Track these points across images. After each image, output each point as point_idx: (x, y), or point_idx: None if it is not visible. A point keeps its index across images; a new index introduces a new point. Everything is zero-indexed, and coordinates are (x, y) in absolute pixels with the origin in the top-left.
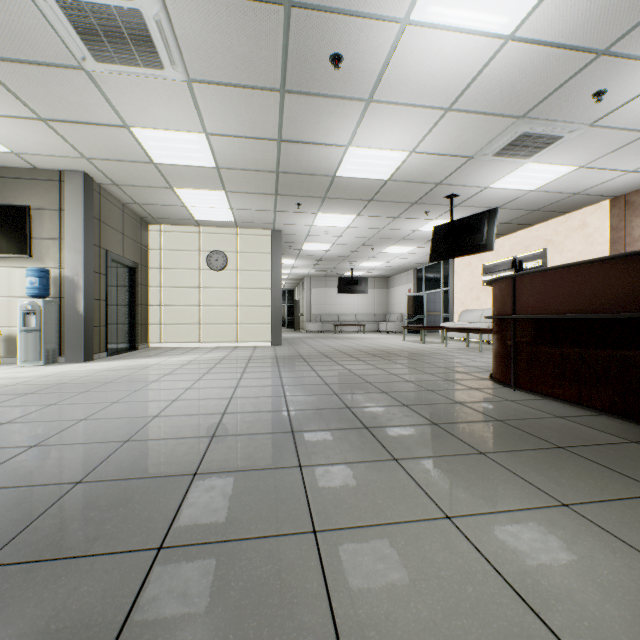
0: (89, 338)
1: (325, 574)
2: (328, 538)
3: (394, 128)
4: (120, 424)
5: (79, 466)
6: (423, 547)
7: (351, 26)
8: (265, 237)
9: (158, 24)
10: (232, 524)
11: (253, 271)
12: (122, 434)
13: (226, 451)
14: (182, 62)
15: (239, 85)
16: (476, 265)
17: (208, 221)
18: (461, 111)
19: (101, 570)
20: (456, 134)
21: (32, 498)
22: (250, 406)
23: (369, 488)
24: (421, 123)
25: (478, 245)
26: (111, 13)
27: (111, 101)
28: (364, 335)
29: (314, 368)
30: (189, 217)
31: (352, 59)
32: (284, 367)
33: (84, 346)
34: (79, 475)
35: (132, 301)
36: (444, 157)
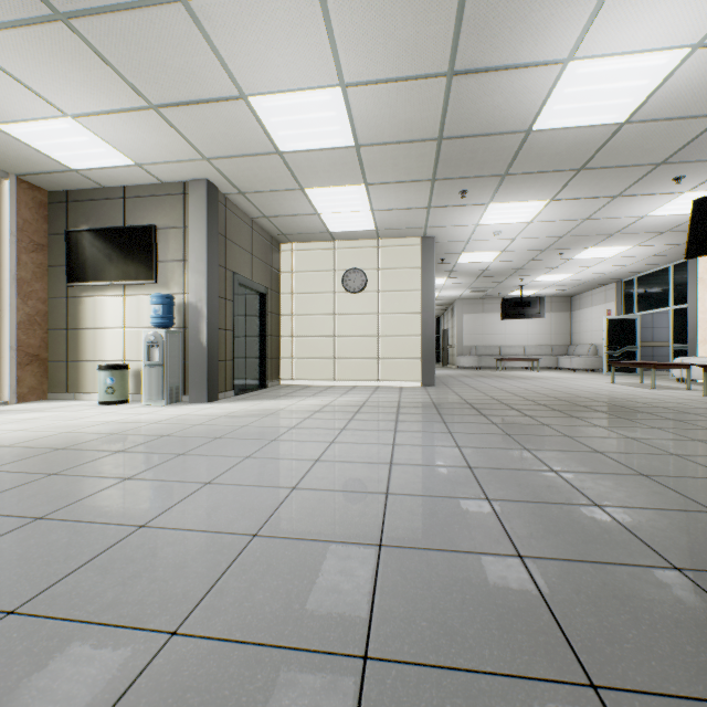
0: (213, 374)
1: None
2: None
3: None
4: (188, 553)
5: None
6: None
7: None
8: (412, 247)
9: None
10: None
11: (397, 291)
12: (176, 596)
13: None
14: None
15: None
16: None
17: (344, 232)
18: None
19: None
20: None
21: None
22: (428, 526)
23: None
24: None
25: None
26: None
27: (220, 54)
28: (540, 373)
29: (504, 429)
30: (322, 229)
31: None
32: (454, 424)
33: (207, 384)
34: None
35: (261, 331)
36: None
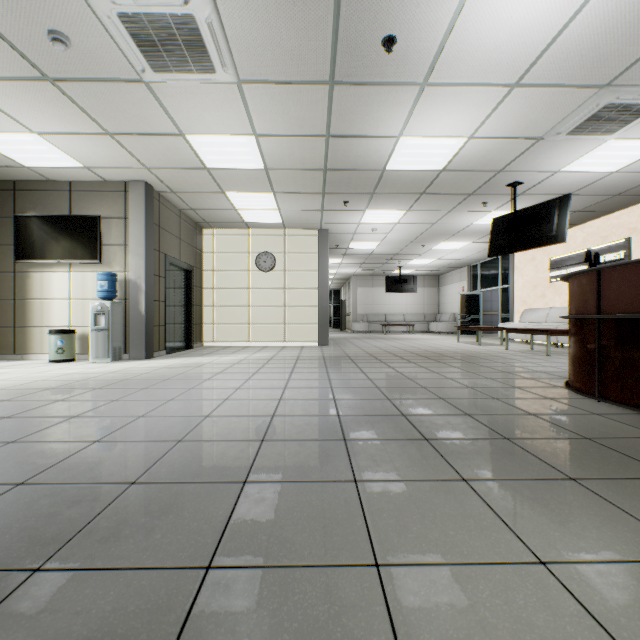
0: (150, 337)
1: (394, 625)
2: (393, 575)
3: (451, 112)
4: (174, 423)
5: (134, 465)
6: (515, 602)
7: (406, 2)
8: (312, 237)
9: (210, 27)
10: (284, 546)
11: (300, 271)
12: (175, 433)
13: (276, 458)
14: (232, 64)
15: (287, 82)
16: (541, 259)
17: (257, 223)
18: (530, 86)
19: (148, 588)
20: (523, 113)
21: (90, 497)
22: (299, 409)
23: (437, 514)
24: (482, 104)
25: (546, 237)
26: (167, 21)
27: (168, 110)
28: (413, 336)
29: (363, 370)
30: (239, 220)
31: (406, 40)
32: (332, 368)
33: (145, 344)
34: (134, 475)
35: (188, 302)
36: (507, 140)
